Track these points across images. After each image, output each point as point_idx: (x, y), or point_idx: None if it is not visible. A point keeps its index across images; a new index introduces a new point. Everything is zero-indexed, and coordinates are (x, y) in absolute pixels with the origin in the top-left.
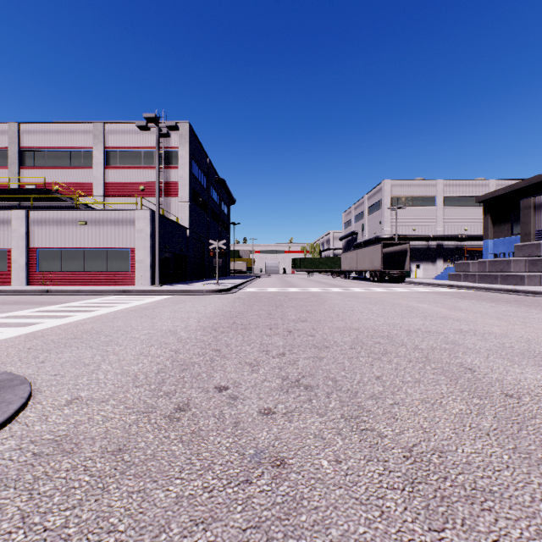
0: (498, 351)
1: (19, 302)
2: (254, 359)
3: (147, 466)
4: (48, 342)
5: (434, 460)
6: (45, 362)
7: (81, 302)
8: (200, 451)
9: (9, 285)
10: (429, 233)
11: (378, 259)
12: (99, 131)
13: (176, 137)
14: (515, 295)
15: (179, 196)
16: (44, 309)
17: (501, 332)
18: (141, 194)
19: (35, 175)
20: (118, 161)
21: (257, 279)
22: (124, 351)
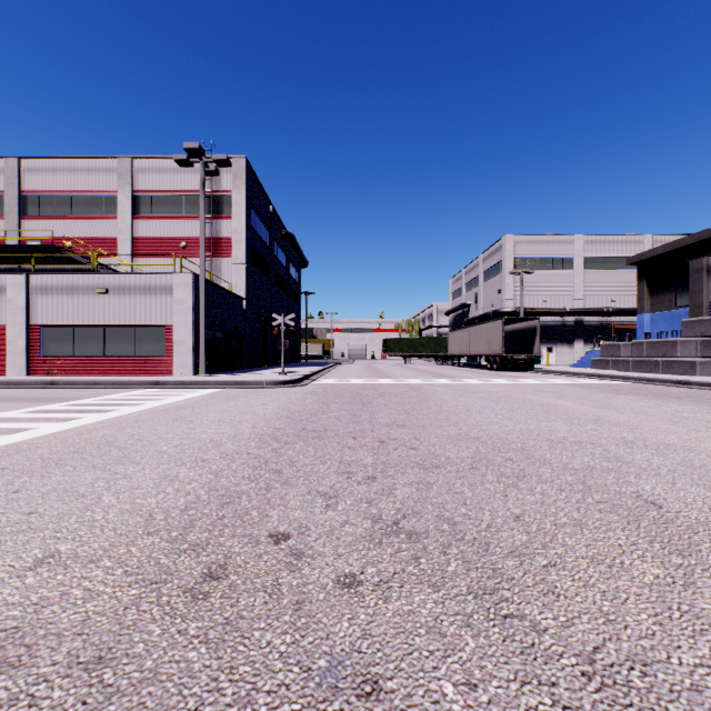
0: (686, 472)
1: (10, 399)
2: (330, 486)
3: (141, 696)
4: (34, 459)
5: (636, 682)
6: (20, 490)
7: (96, 399)
8: (235, 663)
9: (3, 375)
10: (565, 305)
11: (497, 340)
12: (126, 169)
13: (229, 177)
14: (685, 388)
15: (232, 256)
16: (42, 408)
17: (682, 443)
18: (181, 253)
19: (41, 228)
20: (151, 209)
21: (336, 367)
22: (140, 472)
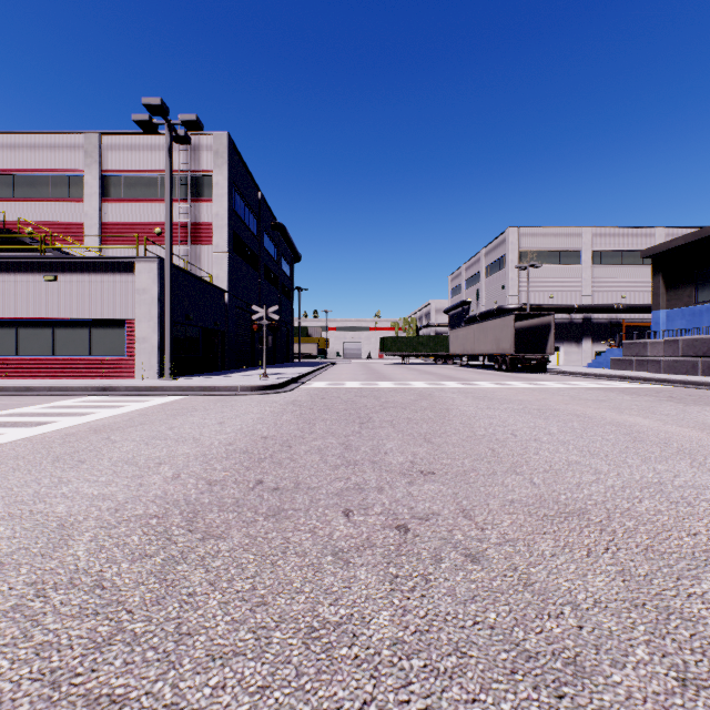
0: None
1: None
2: None
3: None
4: None
5: None
6: None
7: None
8: None
9: None
10: (573, 302)
11: (507, 338)
12: (93, 146)
13: (209, 156)
14: None
15: (213, 244)
16: None
17: None
18: (156, 240)
19: None
20: (122, 191)
21: (330, 367)
22: None
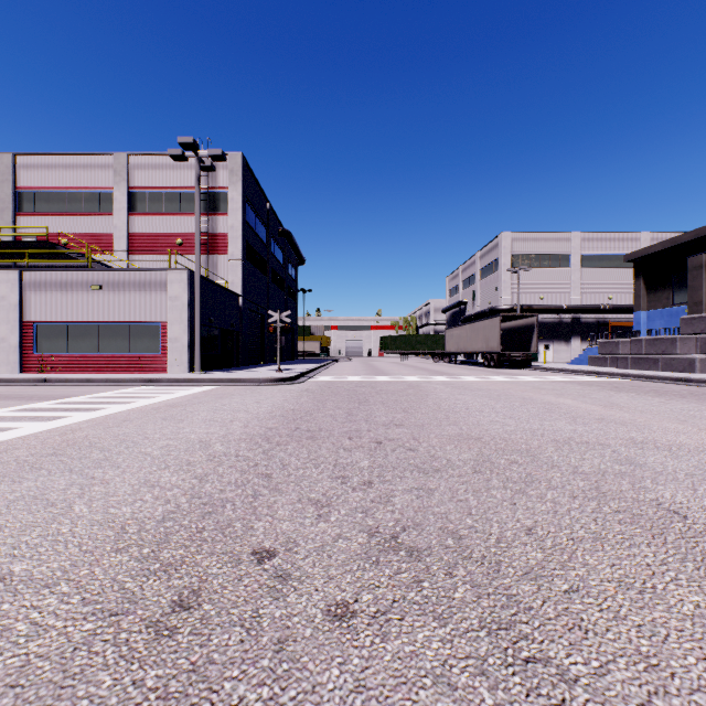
0: (705, 476)
1: None
2: (323, 493)
3: None
4: (9, 461)
5: None
6: None
7: (87, 396)
8: None
9: None
10: (562, 303)
11: (495, 337)
12: (122, 166)
13: (225, 174)
14: (686, 385)
15: (228, 253)
16: (29, 407)
17: (695, 443)
18: (177, 250)
19: (36, 225)
20: (147, 205)
21: (333, 364)
22: (119, 477)
